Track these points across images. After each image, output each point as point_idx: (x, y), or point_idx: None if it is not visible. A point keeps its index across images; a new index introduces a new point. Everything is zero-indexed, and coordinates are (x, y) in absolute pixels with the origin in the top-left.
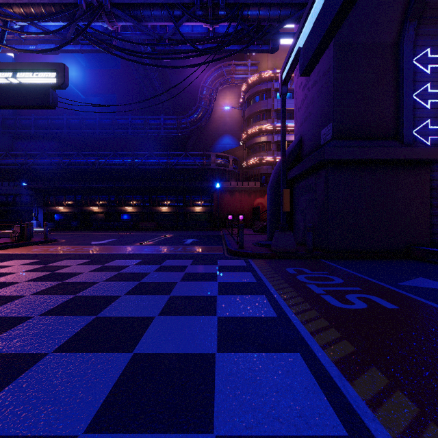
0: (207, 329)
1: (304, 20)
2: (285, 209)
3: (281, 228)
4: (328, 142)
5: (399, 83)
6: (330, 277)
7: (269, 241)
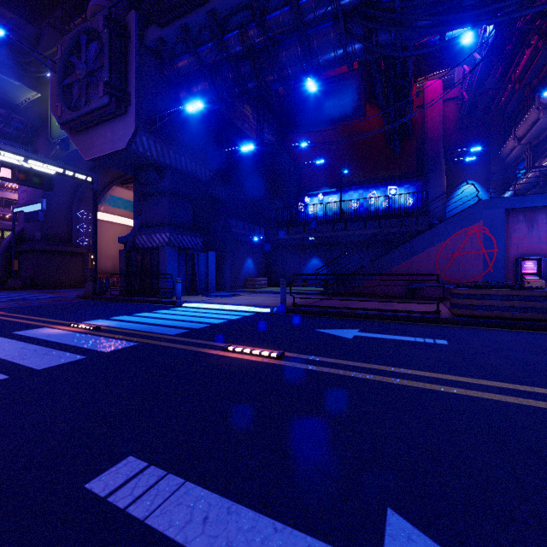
0: (3, 294)
1: (26, 205)
2: (16, 269)
3: (13, 277)
4: (39, 240)
5: (72, 221)
6: (36, 291)
7: (2, 286)
